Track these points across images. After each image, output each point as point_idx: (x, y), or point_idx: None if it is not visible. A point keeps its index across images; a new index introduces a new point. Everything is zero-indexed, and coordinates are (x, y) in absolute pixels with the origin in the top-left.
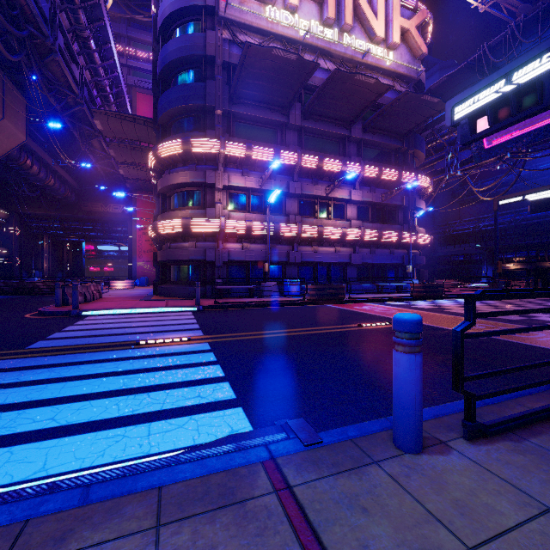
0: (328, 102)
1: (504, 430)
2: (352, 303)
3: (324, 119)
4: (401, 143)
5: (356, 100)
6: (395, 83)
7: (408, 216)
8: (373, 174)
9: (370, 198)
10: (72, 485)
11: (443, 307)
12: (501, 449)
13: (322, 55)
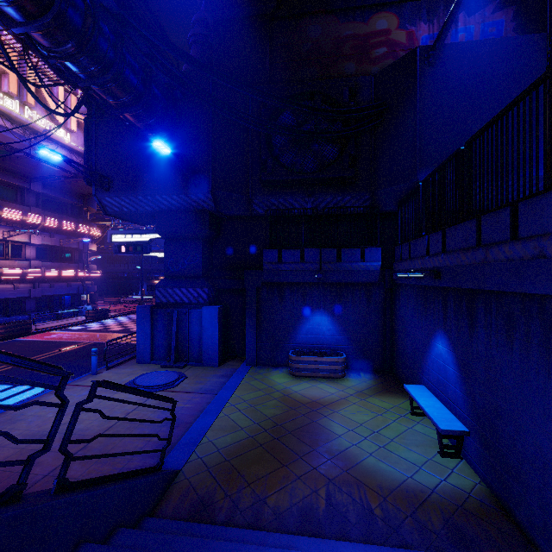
0: (10, 163)
1: (114, 367)
2: (40, 334)
3: (2, 171)
4: (77, 201)
5: (39, 170)
6: (73, 154)
7: (83, 256)
8: (53, 224)
9: (50, 242)
10: (25, 400)
11: (108, 327)
12: (113, 369)
13: (1, 114)
